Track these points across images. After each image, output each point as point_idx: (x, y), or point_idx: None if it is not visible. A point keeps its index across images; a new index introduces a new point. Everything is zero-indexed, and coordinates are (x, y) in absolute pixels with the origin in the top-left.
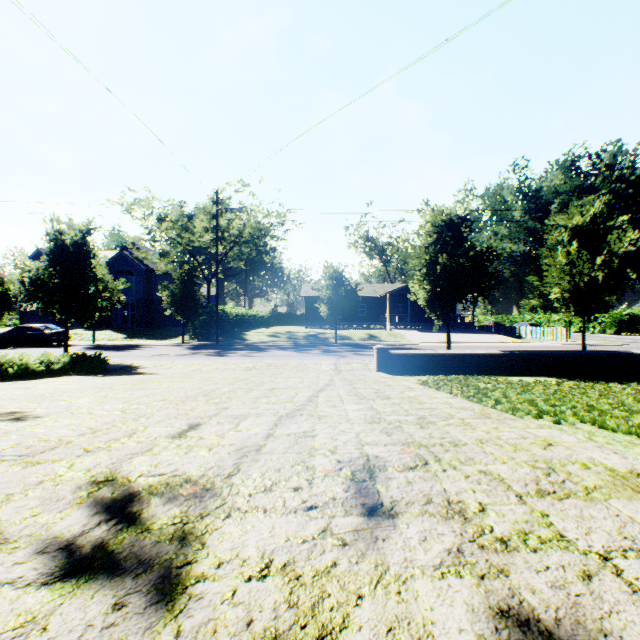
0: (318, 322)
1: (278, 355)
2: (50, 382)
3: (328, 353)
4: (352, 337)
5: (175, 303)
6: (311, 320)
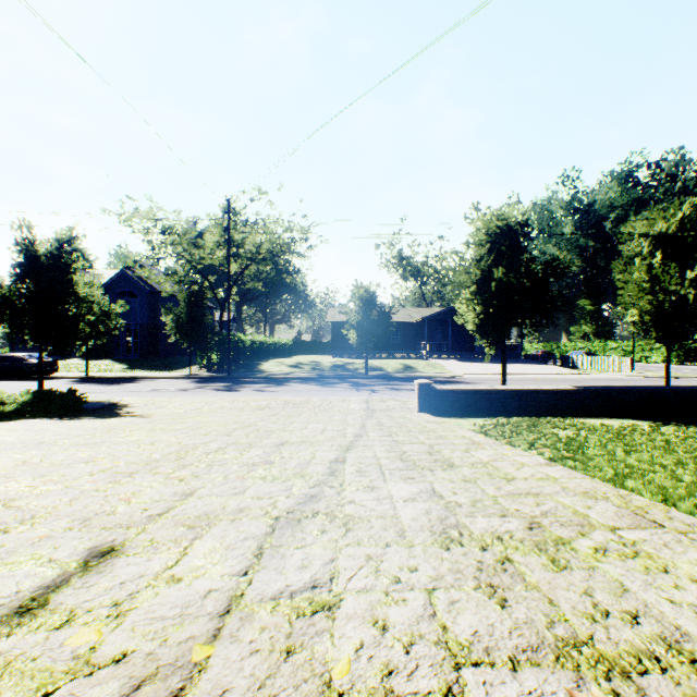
0: (346, 351)
1: (298, 390)
2: None
3: (358, 387)
4: (385, 368)
5: (180, 329)
6: (338, 348)
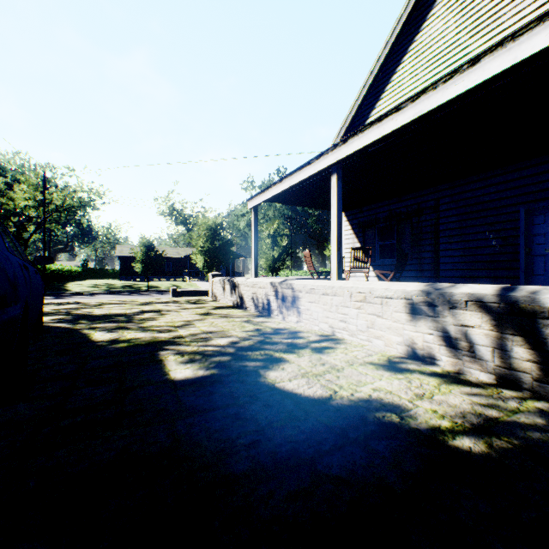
0: (132, 276)
1: (108, 297)
2: None
3: (144, 295)
4: (161, 286)
5: None
6: (126, 274)
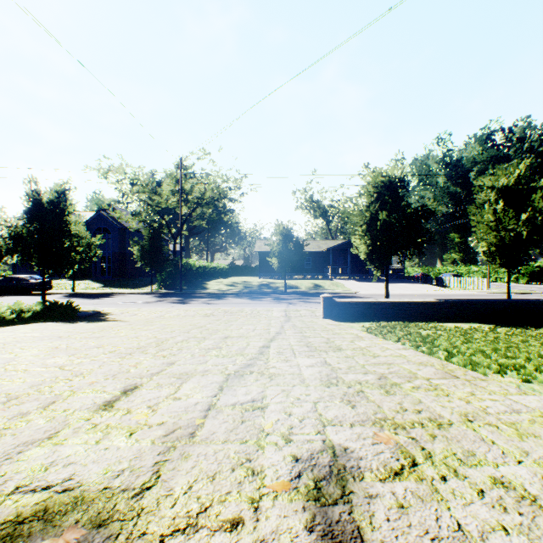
0: (270, 273)
1: (234, 302)
2: (16, 330)
3: (279, 301)
4: (299, 286)
5: (144, 256)
6: (264, 271)
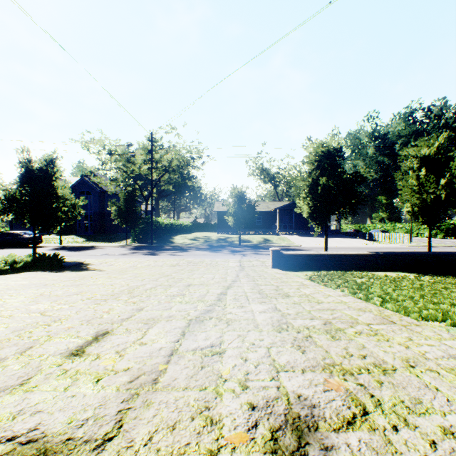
0: (226, 229)
1: (196, 254)
2: (8, 278)
3: (234, 253)
4: (251, 240)
5: (120, 215)
6: (221, 228)
